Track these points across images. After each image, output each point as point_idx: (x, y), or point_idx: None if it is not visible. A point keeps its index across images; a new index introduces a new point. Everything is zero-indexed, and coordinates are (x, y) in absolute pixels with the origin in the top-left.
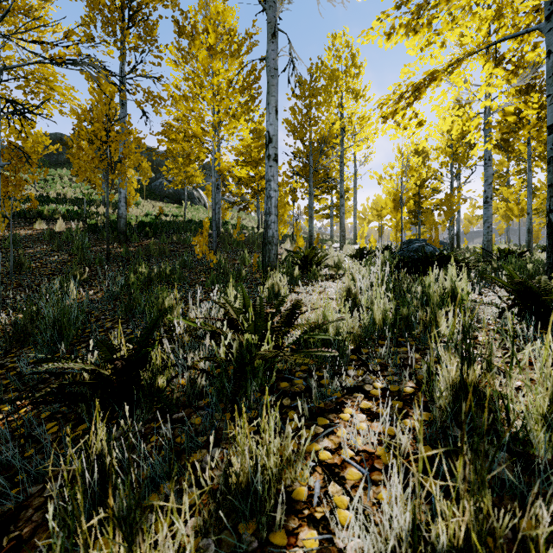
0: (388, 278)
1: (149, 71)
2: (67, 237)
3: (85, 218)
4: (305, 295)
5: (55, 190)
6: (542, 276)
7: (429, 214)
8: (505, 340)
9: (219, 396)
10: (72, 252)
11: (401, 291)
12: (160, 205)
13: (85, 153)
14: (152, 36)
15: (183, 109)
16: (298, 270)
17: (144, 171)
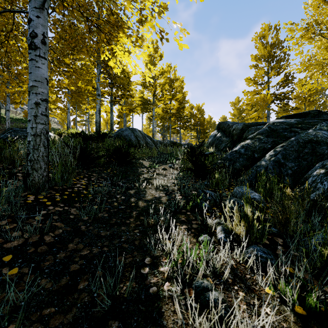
0: None
1: None
2: None
3: None
4: None
5: None
6: None
7: None
8: None
9: None
10: None
11: None
12: None
13: None
14: None
15: None
16: None
17: None
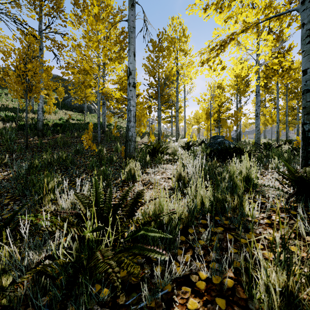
0: (205, 164)
1: (58, 29)
2: (2, 133)
3: (18, 120)
4: (152, 175)
5: (1, 102)
6: (306, 168)
7: (224, 122)
8: (291, 220)
9: (51, 307)
10: (2, 143)
11: (213, 173)
12: (70, 113)
13: (11, 78)
14: (60, 7)
15: (78, 53)
16: (150, 156)
17: (60, 92)
